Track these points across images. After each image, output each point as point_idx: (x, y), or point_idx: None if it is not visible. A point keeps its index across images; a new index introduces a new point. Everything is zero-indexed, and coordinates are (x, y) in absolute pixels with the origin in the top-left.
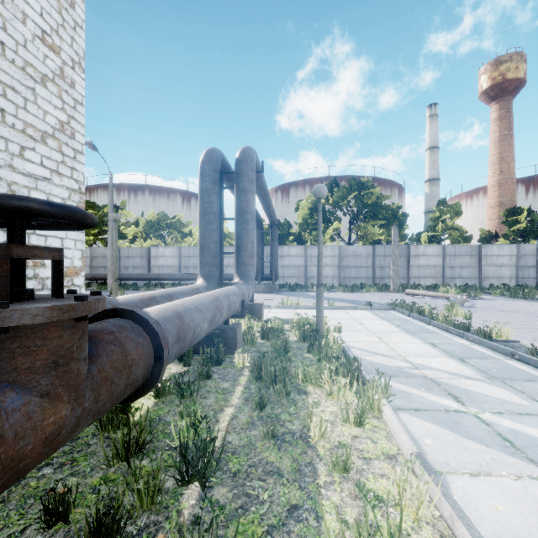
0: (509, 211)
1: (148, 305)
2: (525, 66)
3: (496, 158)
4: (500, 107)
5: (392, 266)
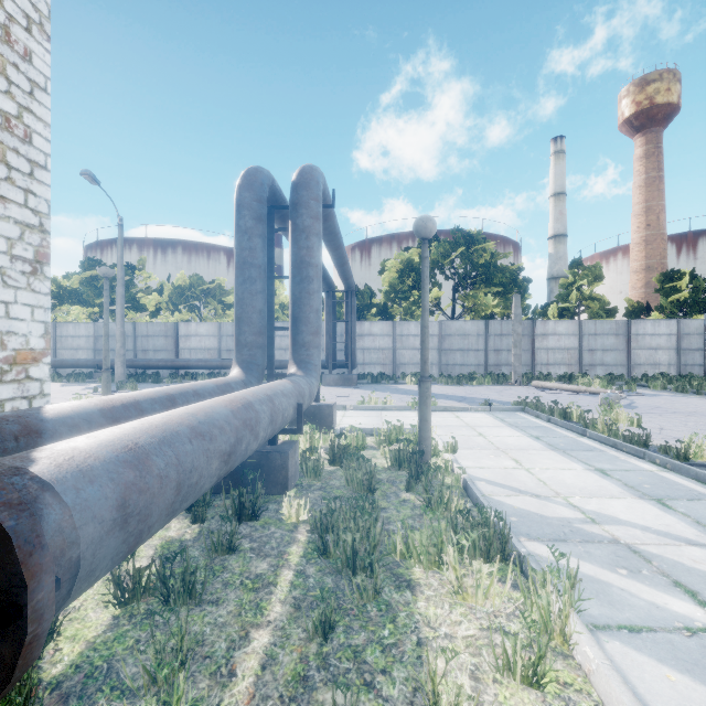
0: (666, 275)
1: (117, 419)
2: (679, 88)
3: (641, 208)
4: (647, 140)
5: (513, 348)
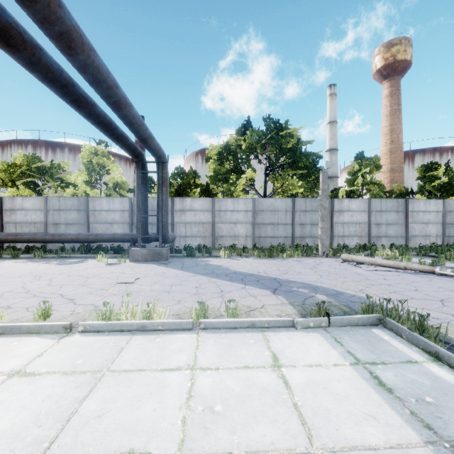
0: (426, 166)
1: None
2: (411, 50)
3: (388, 129)
4: (391, 84)
5: (320, 222)
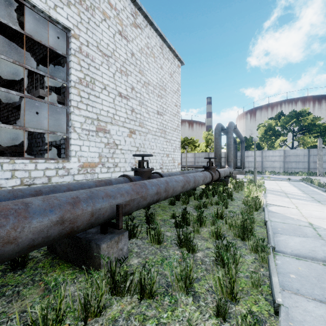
0: None
1: None
2: None
3: None
4: None
5: (317, 161)
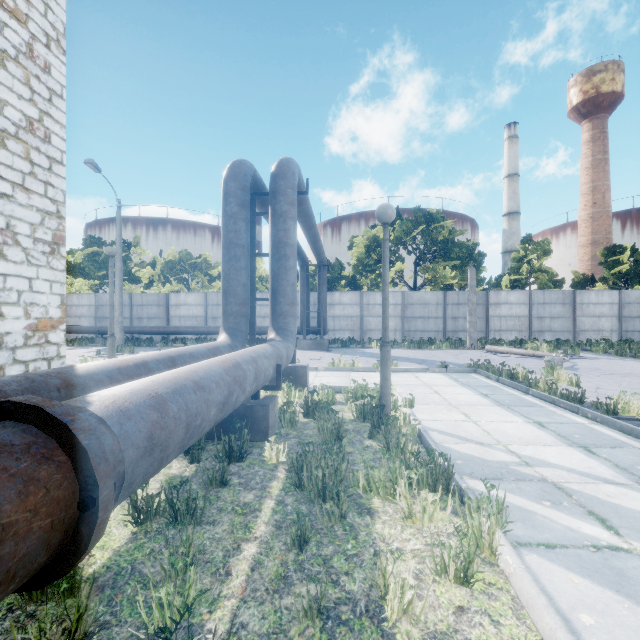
0: (609, 250)
1: (131, 376)
2: (623, 78)
3: (588, 187)
4: (593, 126)
5: (468, 316)
